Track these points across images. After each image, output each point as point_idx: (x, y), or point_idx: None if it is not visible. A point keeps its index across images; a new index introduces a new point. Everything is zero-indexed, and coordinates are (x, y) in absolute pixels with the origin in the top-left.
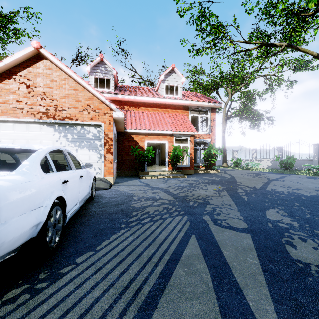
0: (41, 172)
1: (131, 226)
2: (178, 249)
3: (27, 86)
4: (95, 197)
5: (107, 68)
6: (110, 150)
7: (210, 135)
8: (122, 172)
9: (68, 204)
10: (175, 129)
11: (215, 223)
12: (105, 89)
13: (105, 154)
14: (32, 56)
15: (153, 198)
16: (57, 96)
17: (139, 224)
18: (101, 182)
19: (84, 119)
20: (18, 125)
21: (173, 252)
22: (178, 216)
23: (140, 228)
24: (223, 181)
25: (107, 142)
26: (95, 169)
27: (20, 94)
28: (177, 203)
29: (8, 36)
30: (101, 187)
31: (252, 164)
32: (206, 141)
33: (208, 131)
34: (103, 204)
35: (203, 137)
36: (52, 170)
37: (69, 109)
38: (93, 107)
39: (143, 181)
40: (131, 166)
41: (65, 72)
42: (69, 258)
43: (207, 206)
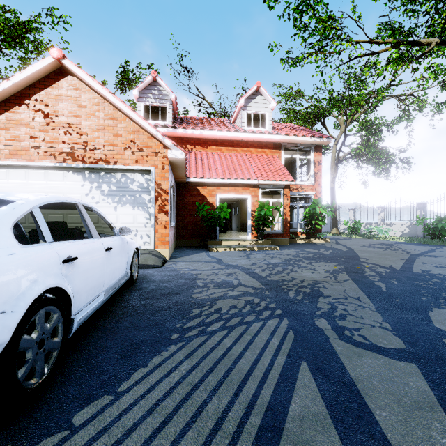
0: (11, 242)
1: (189, 337)
2: (277, 398)
3: (45, 115)
4: (139, 279)
5: (162, 90)
6: (165, 208)
7: (314, 187)
8: (183, 241)
9: (77, 298)
10: (261, 178)
11: (340, 336)
12: (159, 121)
13: (157, 214)
14: (52, 70)
15: (228, 283)
16: (86, 129)
17: (203, 334)
18: (150, 255)
19: (126, 163)
20: (33, 172)
21: (268, 406)
22: (272, 319)
23: (205, 342)
24: (336, 256)
25: (159, 196)
26: (143, 237)
27: (35, 127)
28: (267, 293)
29: (27, 50)
30: (150, 263)
31: (379, 230)
32: (307, 195)
33: (310, 181)
34: (148, 293)
35: (302, 189)
36: (44, 239)
37: (104, 147)
38: (140, 144)
39: (213, 254)
40: (197, 232)
41: (98, 92)
42: (62, 411)
43: (319, 299)
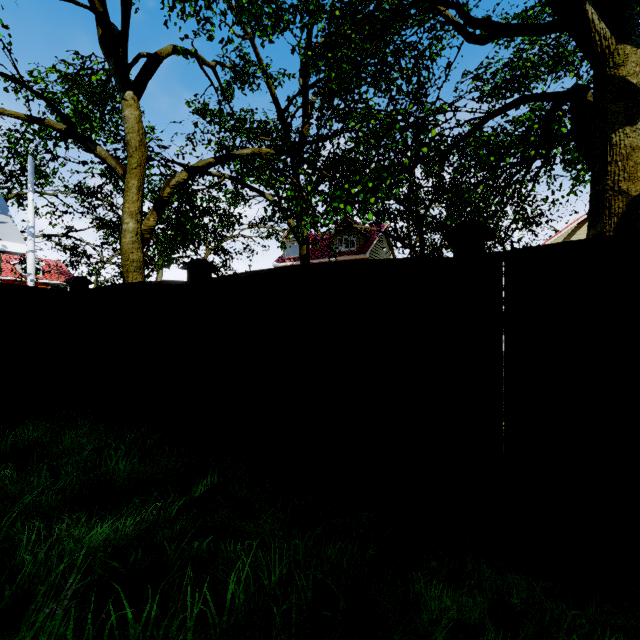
0: None
1: None
2: None
3: None
4: None
5: None
6: None
7: None
8: None
9: None
10: None
11: None
12: None
13: None
14: None
15: None
16: None
17: None
18: None
19: None
20: None
21: None
22: None
23: None
24: None
25: None
26: None
27: None
28: None
29: None
30: None
31: None
32: None
33: None
34: None
35: None
36: None
37: None
38: None
39: None
40: None
41: None
42: None
43: None
